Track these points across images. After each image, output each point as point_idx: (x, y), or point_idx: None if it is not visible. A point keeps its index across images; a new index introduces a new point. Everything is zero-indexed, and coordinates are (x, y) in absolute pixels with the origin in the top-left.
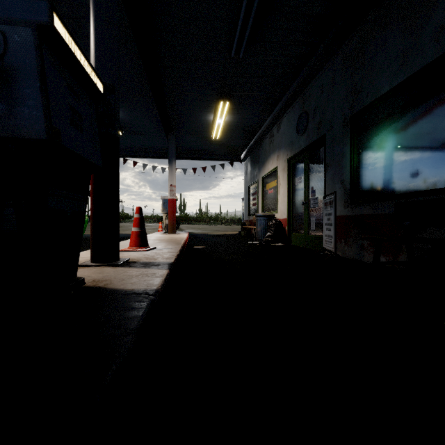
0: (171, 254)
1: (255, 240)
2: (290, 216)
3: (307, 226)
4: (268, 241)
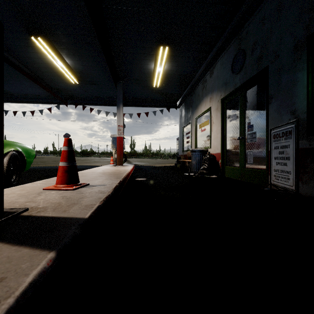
0: (98, 195)
1: (190, 172)
2: (223, 151)
3: (243, 160)
4: (202, 173)
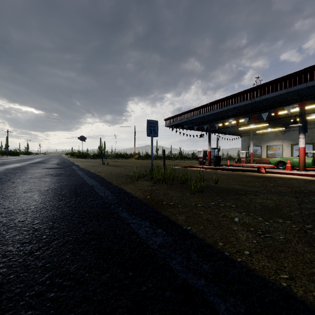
0: None
1: None
2: None
3: None
4: None
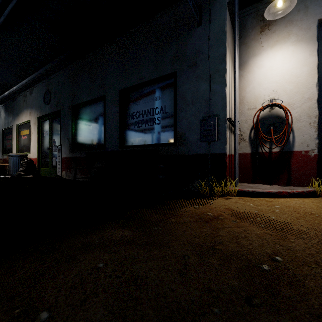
0: None
1: (8, 175)
2: (40, 156)
3: (51, 163)
4: (20, 174)
